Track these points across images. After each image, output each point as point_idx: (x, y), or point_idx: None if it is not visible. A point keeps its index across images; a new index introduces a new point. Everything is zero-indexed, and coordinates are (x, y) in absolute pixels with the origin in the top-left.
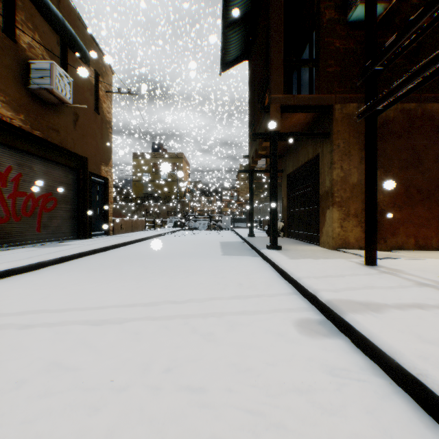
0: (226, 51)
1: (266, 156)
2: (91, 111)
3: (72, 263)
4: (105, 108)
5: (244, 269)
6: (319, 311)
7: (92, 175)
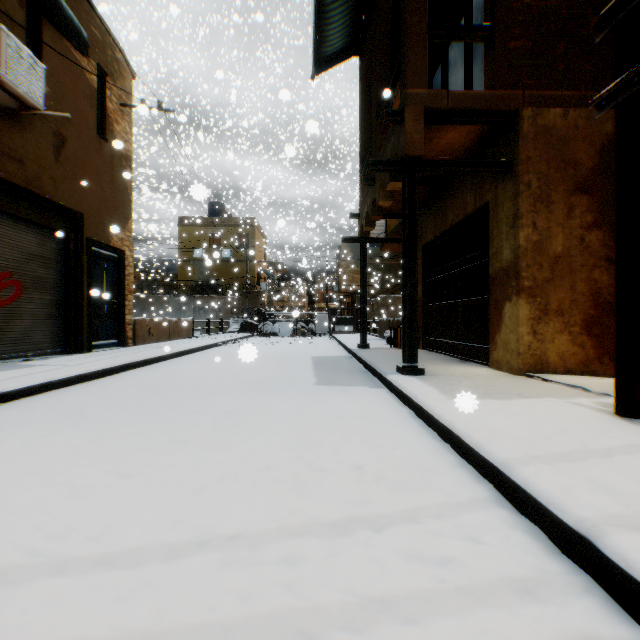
0: (323, 35)
1: (388, 216)
2: (91, 134)
3: (18, 405)
4: (119, 132)
5: (361, 421)
6: (607, 592)
7: (94, 245)
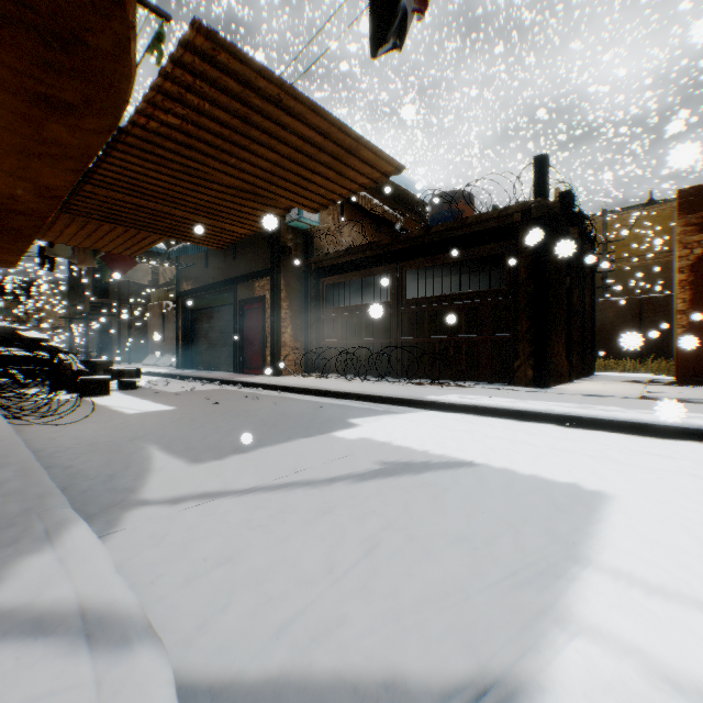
0: None
1: None
2: None
3: None
4: None
5: None
6: None
7: None
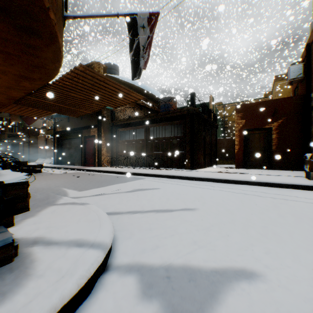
0: None
1: None
2: None
3: None
4: None
5: None
6: None
7: None
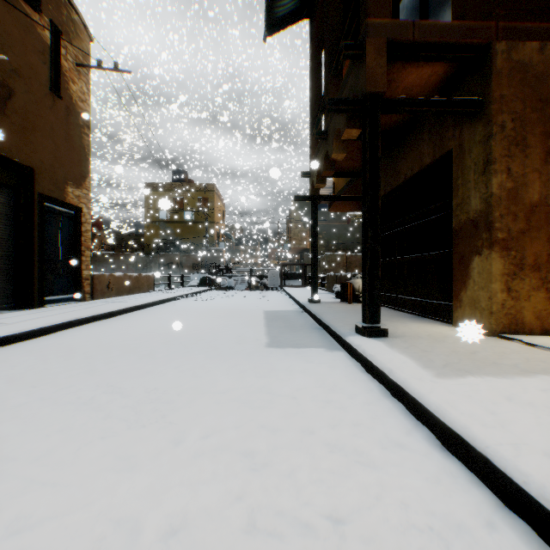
0: None
1: (338, 174)
2: (44, 90)
3: None
4: (75, 91)
5: (324, 407)
6: None
7: (47, 200)
